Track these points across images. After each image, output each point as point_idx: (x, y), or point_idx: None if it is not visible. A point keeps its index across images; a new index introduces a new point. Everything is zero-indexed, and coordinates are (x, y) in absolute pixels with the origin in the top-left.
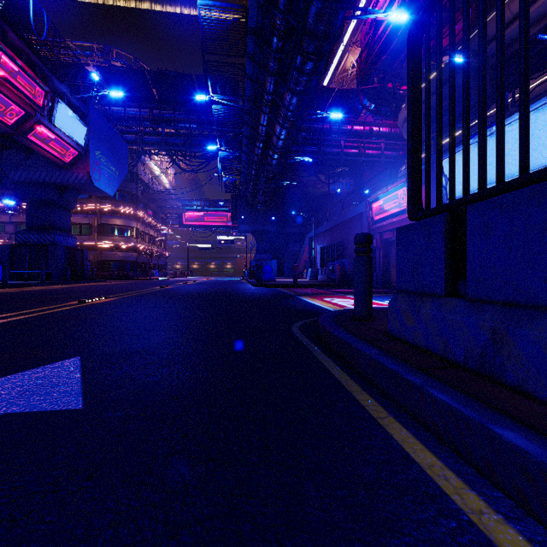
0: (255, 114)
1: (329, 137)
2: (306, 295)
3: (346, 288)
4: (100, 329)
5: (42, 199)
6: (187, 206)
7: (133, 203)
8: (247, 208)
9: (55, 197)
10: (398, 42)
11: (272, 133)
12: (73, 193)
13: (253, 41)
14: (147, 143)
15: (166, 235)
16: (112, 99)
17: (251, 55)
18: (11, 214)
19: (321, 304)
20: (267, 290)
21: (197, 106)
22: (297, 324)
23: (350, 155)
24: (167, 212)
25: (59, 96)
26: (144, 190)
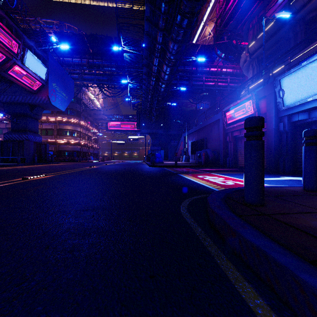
0: (150, 58)
1: (196, 75)
2: (184, 173)
3: (209, 168)
4: (2, 209)
5: (20, 113)
6: (111, 118)
7: (78, 116)
8: (146, 119)
9: (28, 111)
10: (241, 11)
11: (161, 71)
12: (39, 109)
13: (149, 7)
14: (85, 79)
15: (98, 136)
16: (64, 53)
17: (147, 17)
18: (6, 123)
19: (198, 181)
20: (158, 169)
21: (116, 57)
22: (184, 203)
23: (209, 86)
24: (98, 122)
25: (29, 48)
26: (85, 108)
